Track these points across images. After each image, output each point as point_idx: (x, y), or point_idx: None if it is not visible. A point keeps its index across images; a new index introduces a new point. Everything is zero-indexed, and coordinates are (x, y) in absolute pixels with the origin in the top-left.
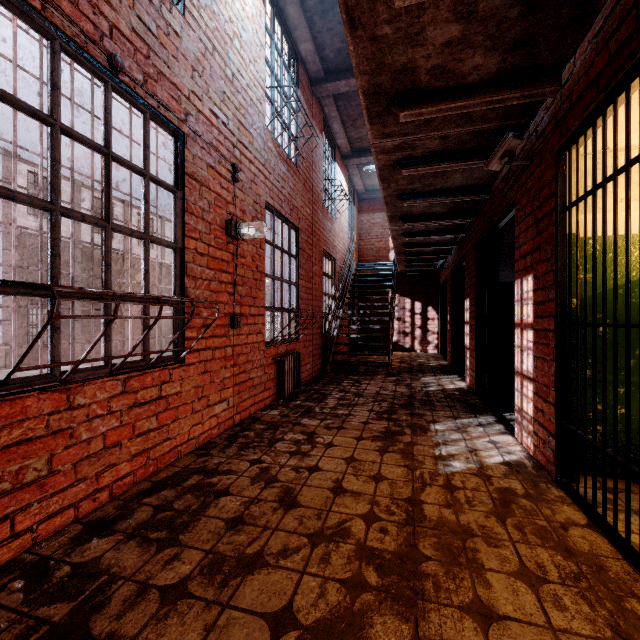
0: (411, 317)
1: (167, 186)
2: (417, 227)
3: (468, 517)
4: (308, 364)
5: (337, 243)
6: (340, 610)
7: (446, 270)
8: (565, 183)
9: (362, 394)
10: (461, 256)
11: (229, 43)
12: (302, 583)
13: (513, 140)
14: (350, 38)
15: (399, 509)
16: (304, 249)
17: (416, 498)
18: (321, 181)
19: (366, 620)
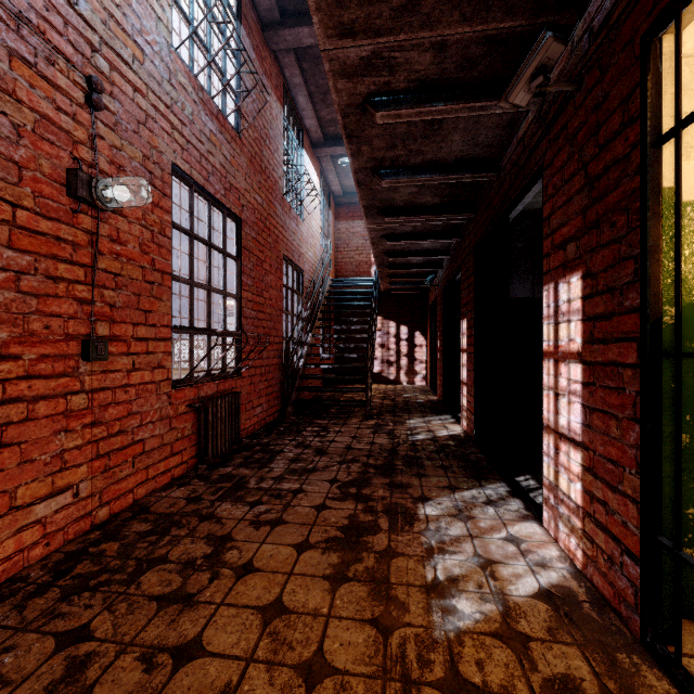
0: (396, 343)
1: None
2: (401, 226)
3: None
4: (258, 407)
5: (305, 250)
6: None
7: (436, 288)
8: (660, 92)
9: (326, 450)
10: (455, 267)
11: None
12: None
13: (553, 43)
14: None
15: None
16: (251, 250)
17: None
18: (280, 165)
19: None
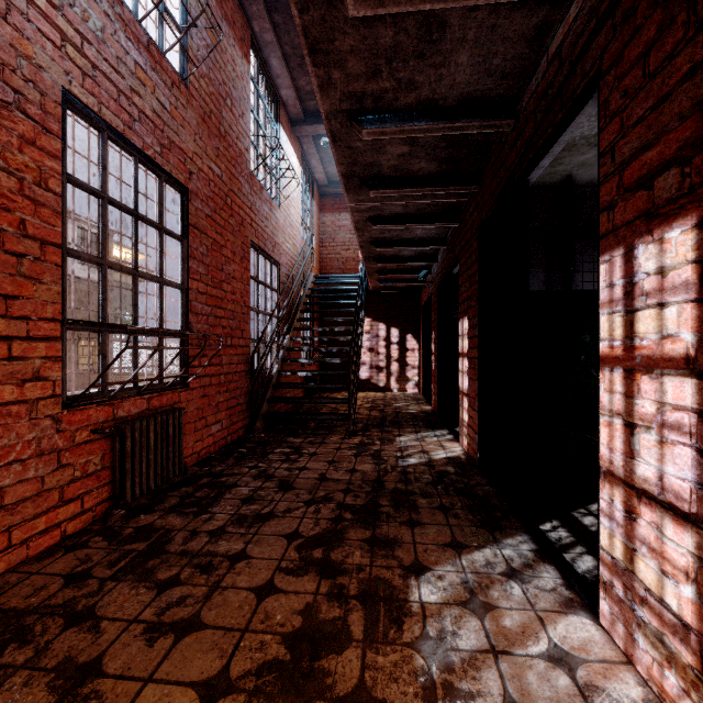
0: (386, 347)
1: None
2: (390, 206)
3: None
4: (215, 424)
5: (282, 241)
6: None
7: (430, 285)
8: None
9: (293, 482)
10: (453, 258)
11: None
12: None
13: None
14: None
15: None
16: (204, 230)
17: None
18: (247, 135)
19: None
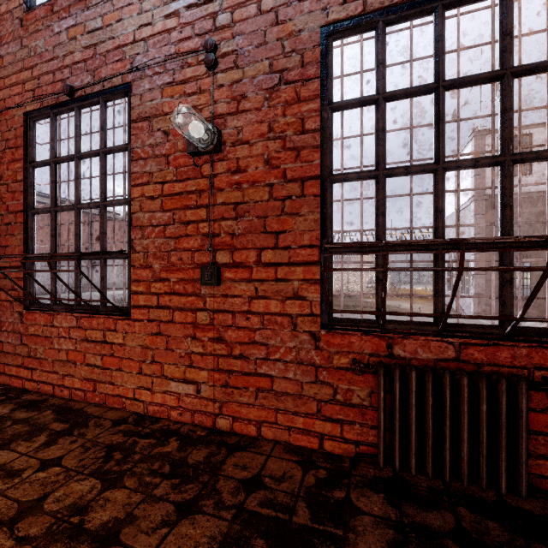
0: None
1: (119, 149)
2: None
3: None
4: None
5: None
6: None
7: None
8: None
9: None
10: None
11: None
12: None
13: None
14: None
15: None
16: None
17: None
18: None
19: None
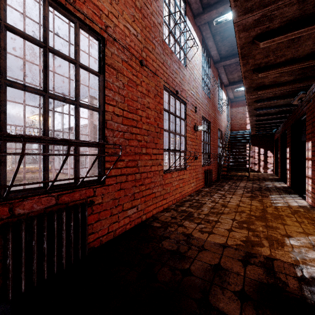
0: (258, 156)
1: (183, 119)
2: (262, 118)
3: (282, 213)
4: (213, 174)
5: (222, 124)
6: (246, 220)
7: (277, 133)
8: None
9: (238, 186)
10: (285, 128)
11: (194, 68)
12: (236, 216)
13: (302, 95)
14: (244, 80)
15: (259, 210)
16: (212, 129)
17: (264, 209)
18: (217, 100)
19: (253, 221)
